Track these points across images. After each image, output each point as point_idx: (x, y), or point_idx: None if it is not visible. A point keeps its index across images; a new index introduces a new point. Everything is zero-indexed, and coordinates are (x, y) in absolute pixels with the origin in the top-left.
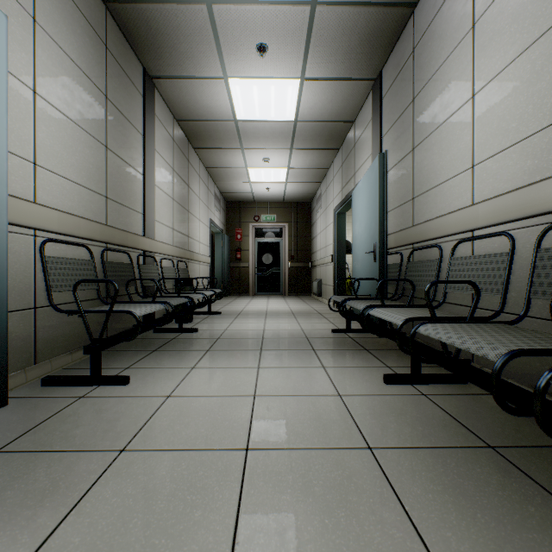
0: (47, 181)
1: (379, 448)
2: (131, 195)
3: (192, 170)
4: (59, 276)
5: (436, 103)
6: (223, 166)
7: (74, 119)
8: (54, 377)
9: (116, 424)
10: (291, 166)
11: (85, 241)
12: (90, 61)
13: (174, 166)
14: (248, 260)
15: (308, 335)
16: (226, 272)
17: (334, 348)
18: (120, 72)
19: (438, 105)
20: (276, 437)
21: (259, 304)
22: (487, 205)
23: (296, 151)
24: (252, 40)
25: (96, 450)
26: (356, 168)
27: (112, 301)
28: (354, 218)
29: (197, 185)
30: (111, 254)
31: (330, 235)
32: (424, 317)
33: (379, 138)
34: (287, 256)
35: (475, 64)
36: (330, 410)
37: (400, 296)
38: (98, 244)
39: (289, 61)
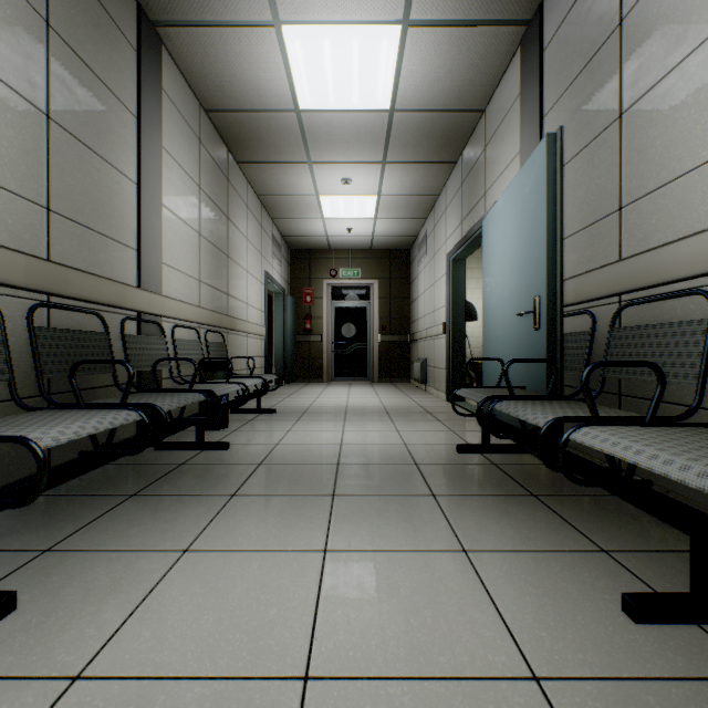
0: None
1: None
2: (110, 214)
3: (235, 195)
4: None
5: (691, 2)
6: (283, 192)
7: None
8: None
9: None
10: (382, 193)
11: None
12: None
13: (202, 182)
14: (322, 332)
15: (417, 456)
16: (290, 348)
17: (471, 492)
18: None
19: (696, 3)
20: None
21: (335, 396)
22: None
23: (391, 166)
24: None
25: None
26: (488, 183)
27: None
28: (488, 261)
29: (244, 220)
30: (61, 314)
31: (441, 293)
32: None
33: (536, 119)
34: (376, 326)
35: None
36: None
37: (597, 392)
38: (26, 295)
39: None
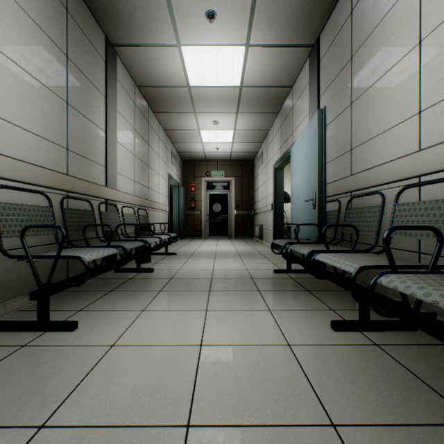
0: (1, 129)
1: (344, 426)
2: (93, 149)
3: (152, 131)
4: (12, 222)
5: (377, 57)
6: (179, 128)
7: (32, 73)
8: (2, 322)
9: (47, 385)
10: (236, 129)
11: (44, 188)
12: (50, 21)
13: (135, 126)
14: (201, 209)
15: (252, 275)
16: (182, 218)
17: (277, 289)
18: (81, 36)
19: (379, 58)
20: (222, 406)
21: (209, 246)
22: (440, 149)
23: (241, 114)
24: (202, 7)
25: (10, 426)
26: (294, 127)
27: (59, 247)
28: (293, 171)
29: (157, 145)
30: (72, 201)
31: (270, 186)
32: (380, 265)
33: (316, 98)
34: (233, 205)
35: (423, 9)
36: (281, 365)
37: (339, 240)
38: (59, 192)
39: (235, 28)
